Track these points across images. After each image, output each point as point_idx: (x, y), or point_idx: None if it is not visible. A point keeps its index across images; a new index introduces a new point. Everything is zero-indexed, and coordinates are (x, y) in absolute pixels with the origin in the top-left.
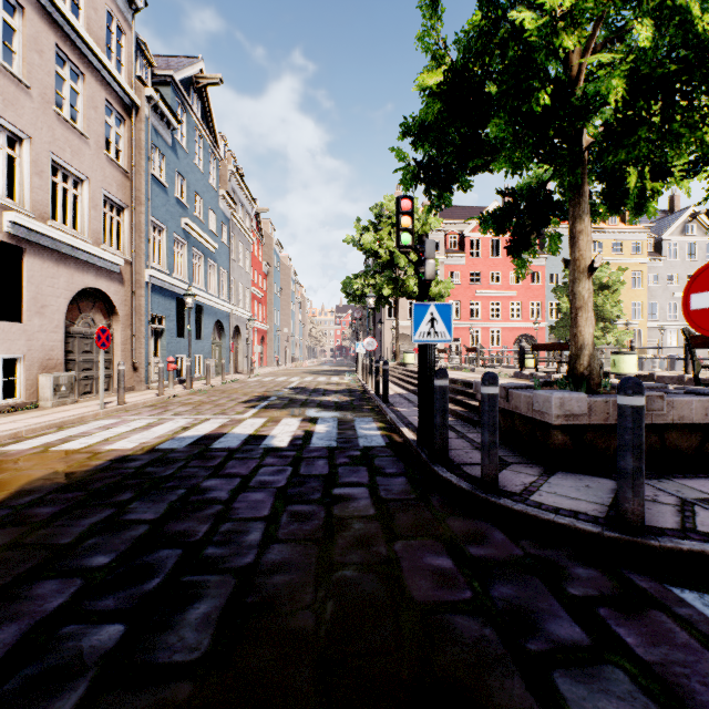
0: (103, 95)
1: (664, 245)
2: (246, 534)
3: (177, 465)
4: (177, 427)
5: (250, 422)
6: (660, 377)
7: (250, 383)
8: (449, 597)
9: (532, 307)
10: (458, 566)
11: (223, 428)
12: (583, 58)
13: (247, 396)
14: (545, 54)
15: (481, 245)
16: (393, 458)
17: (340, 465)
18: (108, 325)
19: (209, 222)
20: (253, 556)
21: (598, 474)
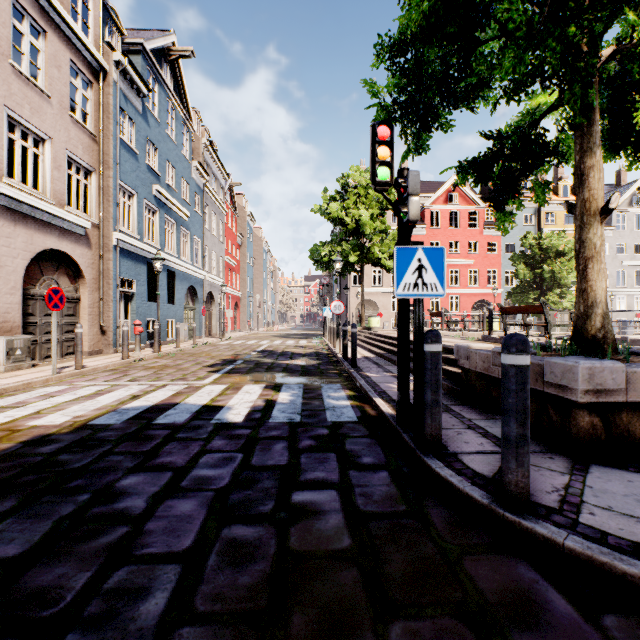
0: (67, 55)
1: (613, 216)
2: (143, 597)
3: (101, 450)
4: (127, 395)
5: (209, 389)
6: (634, 340)
7: (221, 346)
8: None
9: (488, 275)
10: None
11: (176, 396)
12: None
13: (214, 359)
14: None
15: (440, 216)
16: (368, 439)
17: (303, 451)
18: (74, 288)
19: (182, 191)
20: None
21: None
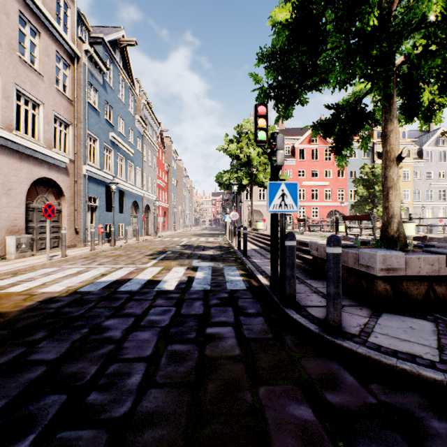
0: (54, 48)
1: (424, 152)
2: (128, 377)
3: (89, 306)
4: (98, 273)
5: (150, 270)
6: (431, 238)
7: (155, 242)
8: None
9: (338, 192)
10: (319, 418)
11: (130, 274)
12: (394, 0)
13: (151, 250)
14: None
15: (305, 152)
16: (252, 299)
17: (212, 306)
18: (57, 203)
19: (129, 136)
20: (129, 404)
21: (415, 316)
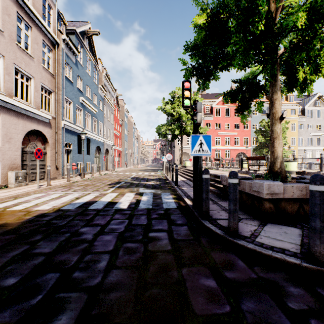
0: (41, 37)
1: (305, 111)
2: (98, 262)
3: (69, 219)
4: (73, 197)
5: (110, 195)
6: (308, 172)
7: (113, 175)
8: (216, 310)
9: (244, 140)
10: (219, 286)
11: (96, 198)
12: (277, 10)
13: (110, 181)
14: (262, 0)
15: (220, 111)
16: (180, 214)
17: (153, 219)
18: (43, 147)
19: (94, 99)
20: (100, 278)
21: (289, 225)
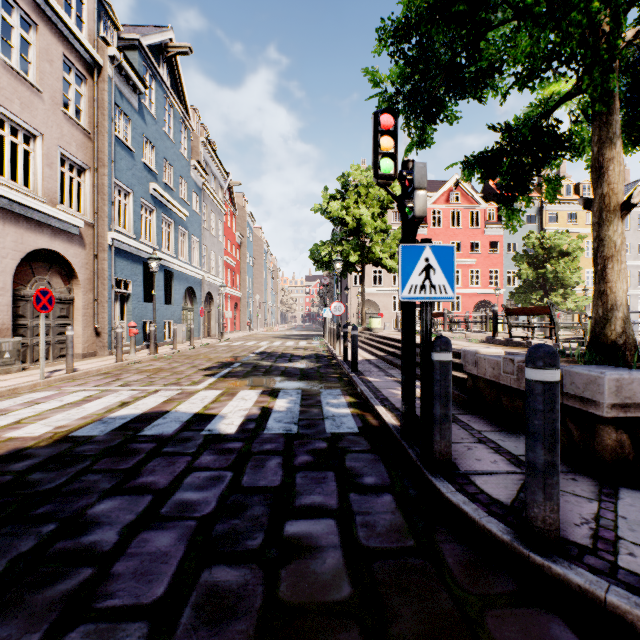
0: (60, 50)
1: None
2: None
3: (77, 468)
4: (116, 402)
5: (202, 395)
6: None
7: (219, 348)
8: None
9: (490, 275)
10: None
11: (167, 403)
12: None
13: (211, 361)
14: None
15: (442, 216)
16: (370, 454)
17: (299, 469)
18: (67, 288)
19: (180, 190)
20: None
21: None
